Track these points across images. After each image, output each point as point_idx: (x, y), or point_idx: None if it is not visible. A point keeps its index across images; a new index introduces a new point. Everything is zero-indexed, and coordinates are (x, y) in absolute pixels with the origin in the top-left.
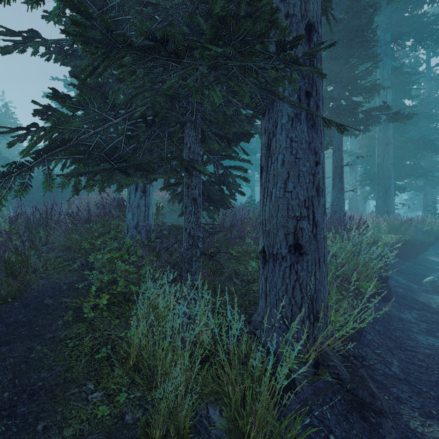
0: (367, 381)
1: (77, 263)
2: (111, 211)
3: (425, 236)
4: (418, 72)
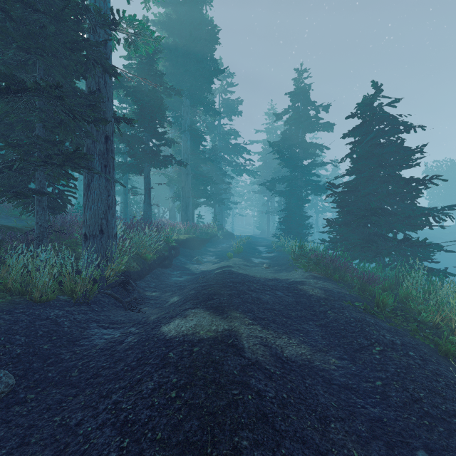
0: (131, 282)
1: None
2: None
3: (205, 236)
4: (214, 125)
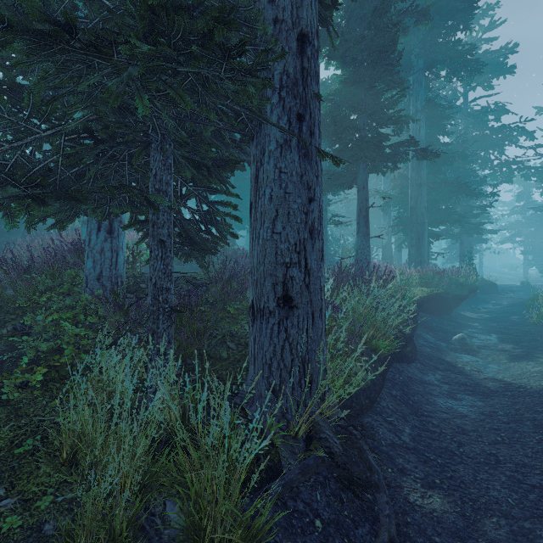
0: (365, 453)
1: (7, 327)
2: (66, 258)
3: (458, 290)
4: (455, 106)
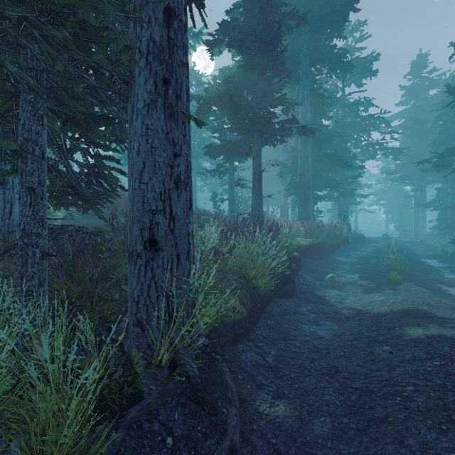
0: (224, 374)
1: None
2: None
3: (334, 240)
4: (336, 98)
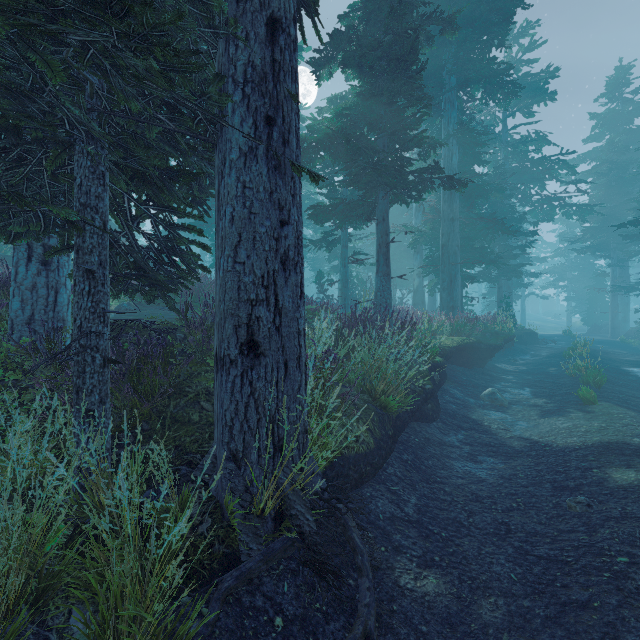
0: (350, 531)
1: None
2: None
3: (493, 339)
4: (494, 134)
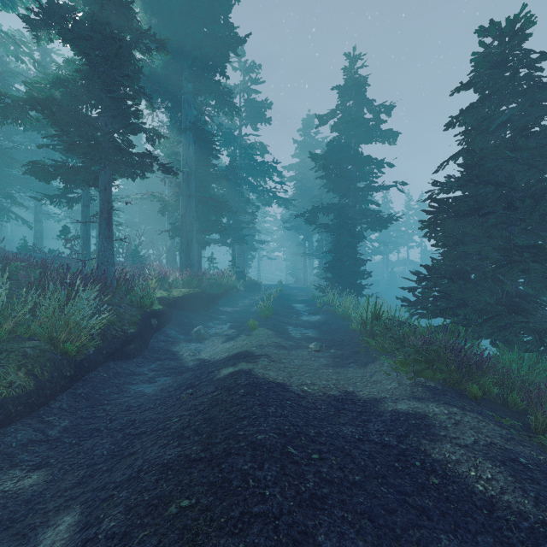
0: None
1: None
2: None
3: (217, 289)
4: (233, 135)
